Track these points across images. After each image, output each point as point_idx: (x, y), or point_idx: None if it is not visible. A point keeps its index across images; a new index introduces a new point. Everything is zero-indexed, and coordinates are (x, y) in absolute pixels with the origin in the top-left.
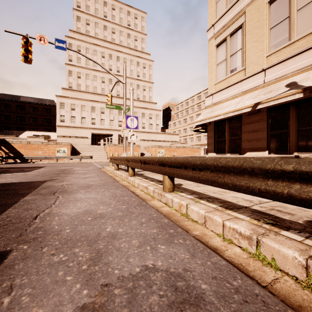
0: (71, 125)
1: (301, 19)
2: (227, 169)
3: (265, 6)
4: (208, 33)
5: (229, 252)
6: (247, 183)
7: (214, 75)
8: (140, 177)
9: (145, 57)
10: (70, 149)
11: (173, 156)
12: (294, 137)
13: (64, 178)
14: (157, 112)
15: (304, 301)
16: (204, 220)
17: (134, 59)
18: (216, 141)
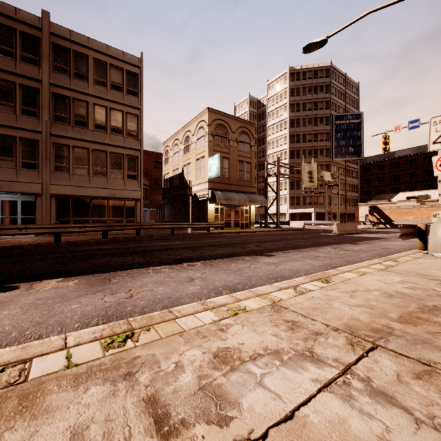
0: None
1: None
2: None
3: None
4: None
5: None
6: None
7: None
8: None
9: None
10: None
11: None
12: None
13: None
14: None
15: None
16: None
17: None
18: None
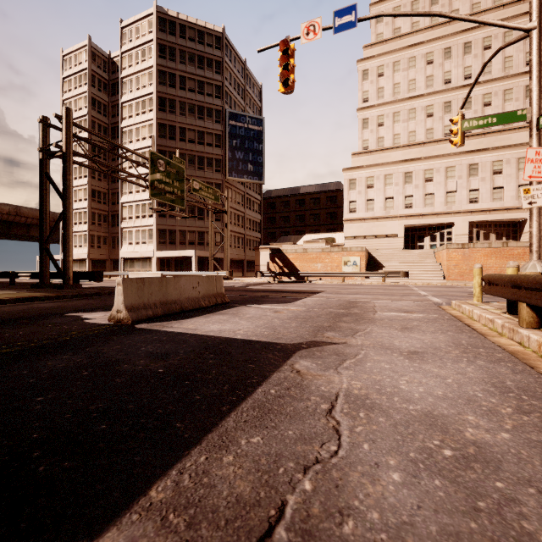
0: (366, 216)
1: None
2: None
3: None
4: None
5: None
6: None
7: None
8: None
9: None
10: (365, 260)
11: None
12: None
13: (347, 340)
14: None
15: None
16: None
17: None
18: None
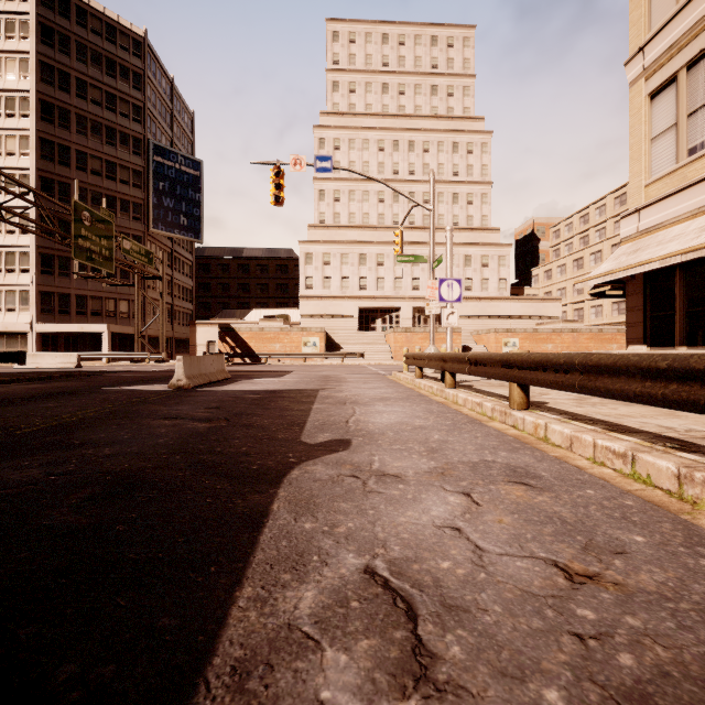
0: (323, 294)
1: None
2: (599, 369)
3: None
4: (629, 69)
5: (594, 470)
6: (622, 386)
7: (645, 165)
8: (467, 390)
9: (472, 128)
10: (324, 341)
11: (526, 352)
12: None
13: (339, 387)
14: (501, 251)
15: (660, 501)
16: (570, 442)
17: (447, 139)
18: (650, 318)
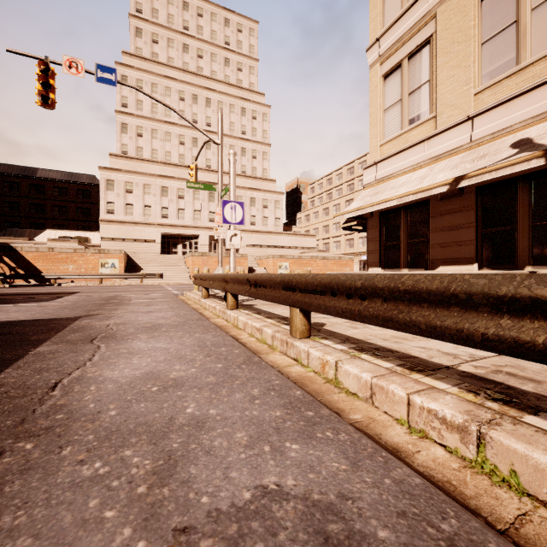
0: (126, 219)
1: (538, 25)
2: (416, 296)
3: (473, 3)
4: (369, 55)
5: (424, 456)
6: (457, 323)
7: (380, 129)
8: (248, 311)
9: (256, 100)
10: (124, 262)
11: (309, 272)
12: (525, 238)
13: (112, 312)
14: (276, 197)
15: None
16: (370, 392)
17: (237, 103)
18: (383, 247)
